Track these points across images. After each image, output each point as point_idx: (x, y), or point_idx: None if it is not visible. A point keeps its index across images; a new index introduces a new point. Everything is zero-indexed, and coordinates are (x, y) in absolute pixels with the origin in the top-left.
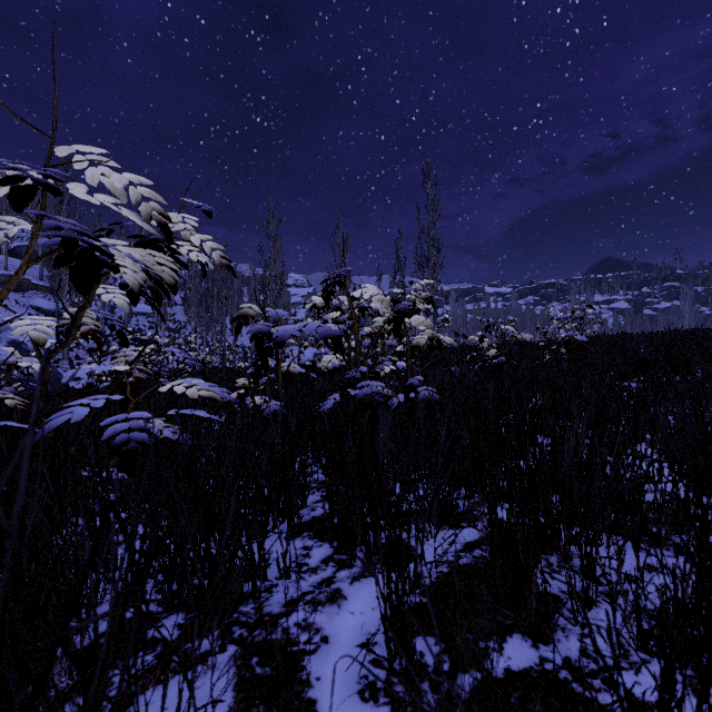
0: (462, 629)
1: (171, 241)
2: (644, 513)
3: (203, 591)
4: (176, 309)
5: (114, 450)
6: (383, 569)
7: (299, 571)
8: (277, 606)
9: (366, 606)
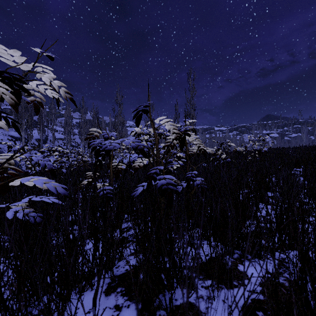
0: None
1: None
2: None
3: None
4: (76, 137)
5: None
6: None
7: None
8: None
9: None
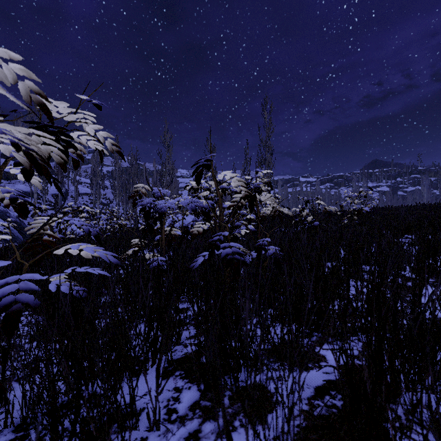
0: None
1: (52, 121)
2: None
3: None
4: (107, 191)
5: None
6: None
7: (169, 420)
8: None
9: None
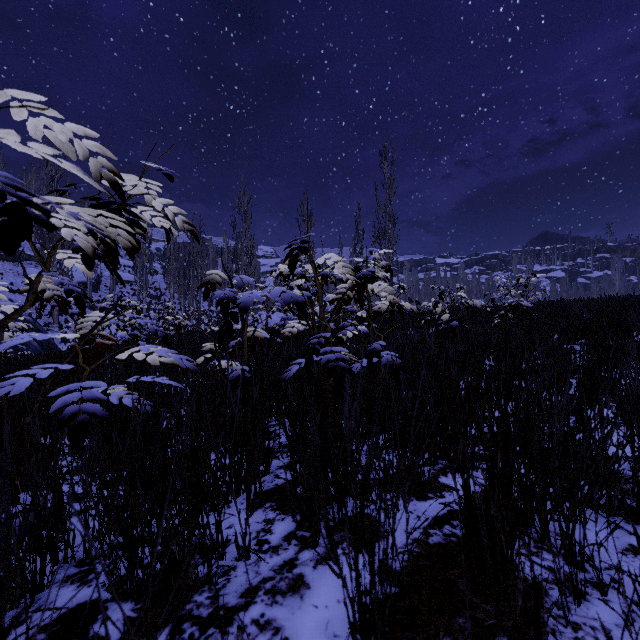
0: (439, 630)
1: (124, 201)
2: (622, 487)
3: (154, 577)
4: (157, 278)
5: (62, 422)
6: (351, 568)
7: (260, 550)
8: (234, 596)
9: (331, 598)
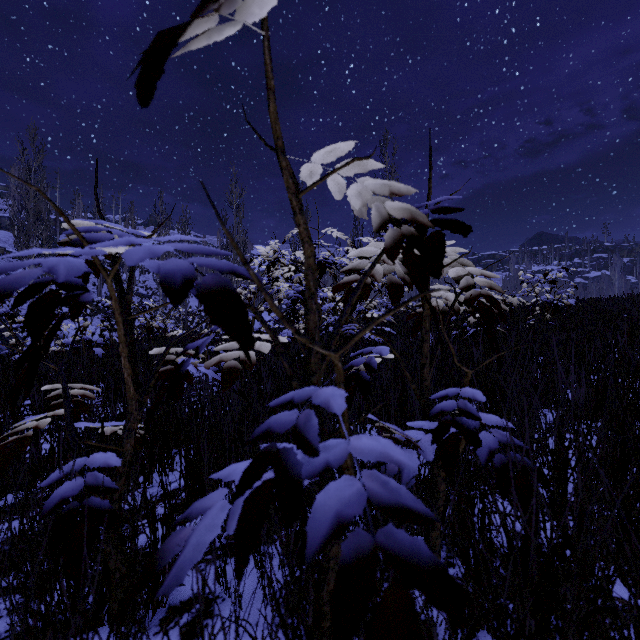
0: None
1: None
2: None
3: None
4: (148, 277)
5: None
6: None
7: None
8: None
9: None
